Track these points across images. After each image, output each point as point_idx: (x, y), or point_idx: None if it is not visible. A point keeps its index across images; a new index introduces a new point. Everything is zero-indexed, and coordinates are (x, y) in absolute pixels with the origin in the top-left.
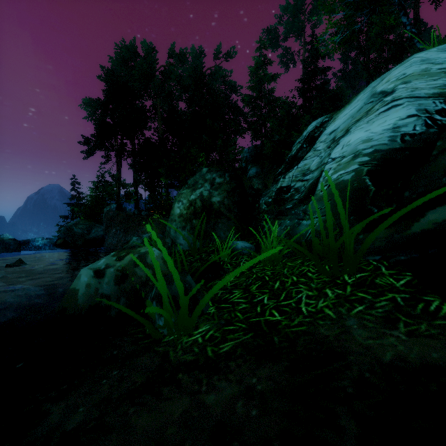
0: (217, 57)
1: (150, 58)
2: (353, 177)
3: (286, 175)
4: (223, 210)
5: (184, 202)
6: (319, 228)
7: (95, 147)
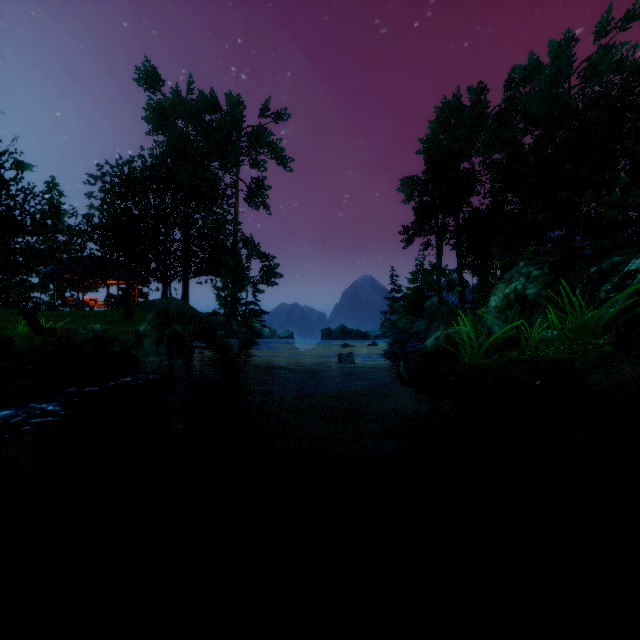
0: (602, 34)
1: (479, 107)
2: None
3: None
4: (539, 301)
5: (499, 295)
6: (613, 314)
7: (414, 234)
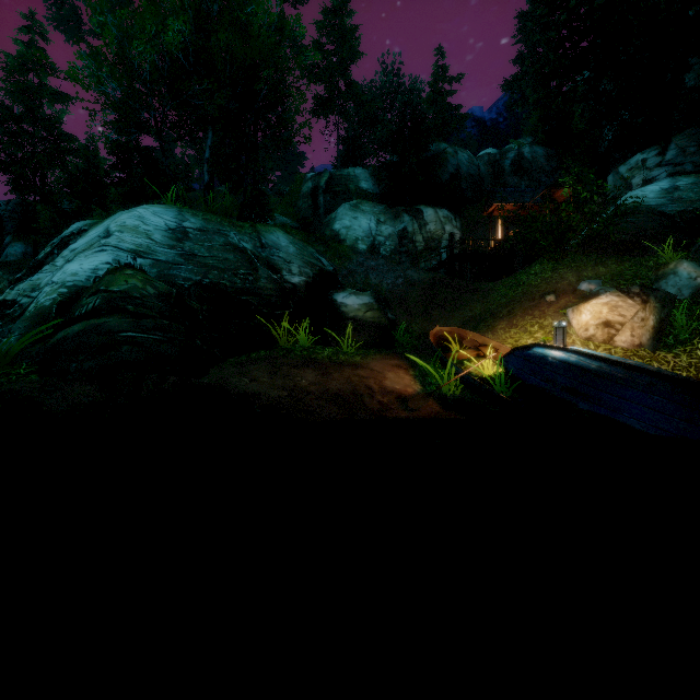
0: None
1: None
2: (51, 304)
3: (17, 286)
4: None
5: None
6: (13, 345)
7: None
